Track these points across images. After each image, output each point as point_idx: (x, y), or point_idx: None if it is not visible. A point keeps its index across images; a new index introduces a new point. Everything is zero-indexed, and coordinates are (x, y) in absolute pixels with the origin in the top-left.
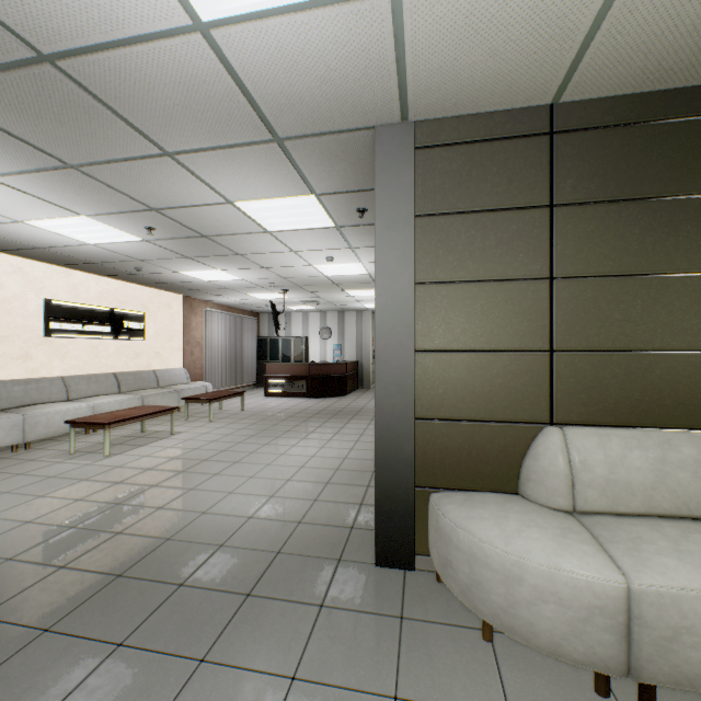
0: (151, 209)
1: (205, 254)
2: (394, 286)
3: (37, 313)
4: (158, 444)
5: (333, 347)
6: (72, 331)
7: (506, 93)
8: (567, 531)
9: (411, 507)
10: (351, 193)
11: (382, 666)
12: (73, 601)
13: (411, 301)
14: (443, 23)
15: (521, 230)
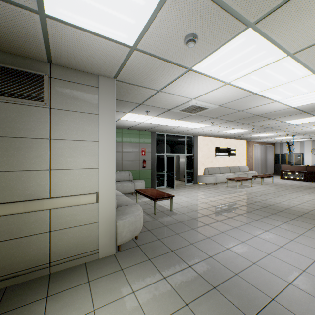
0: (257, 126)
1: (265, 131)
2: None
3: (213, 151)
4: (249, 188)
5: None
6: (219, 155)
7: None
8: None
9: None
10: None
11: None
12: (258, 207)
13: None
14: None
15: None
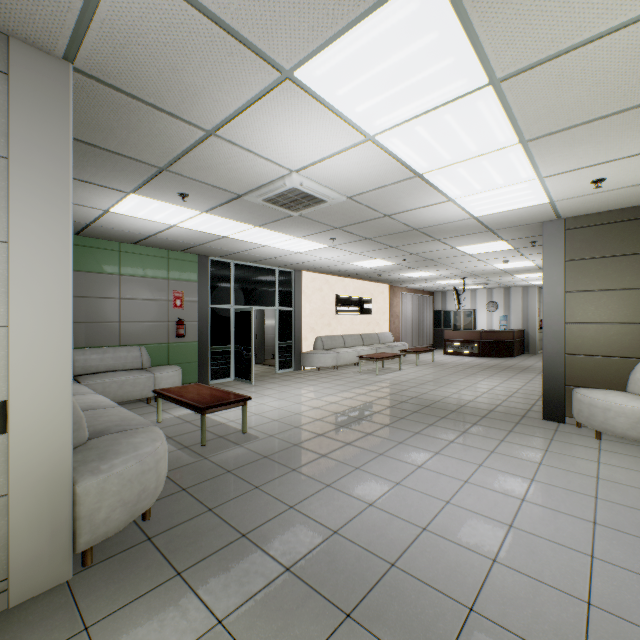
0: (411, 254)
1: (423, 266)
2: (553, 293)
3: (332, 302)
4: (397, 373)
5: (499, 318)
6: (344, 311)
7: (615, 206)
8: (639, 398)
9: (562, 394)
10: (526, 238)
11: (546, 435)
12: (417, 408)
13: (562, 300)
14: (573, 202)
15: (628, 265)
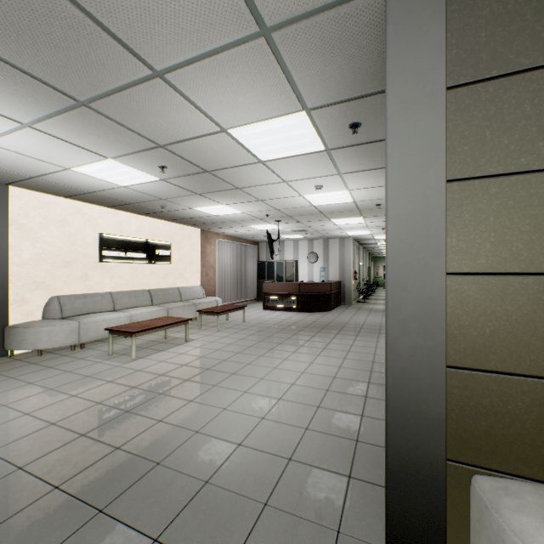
0: (159, 146)
1: (210, 190)
2: (415, 187)
3: (93, 244)
4: (174, 350)
5: (319, 269)
6: (118, 257)
7: None
8: None
9: (440, 488)
10: (344, 103)
11: None
12: None
13: (440, 206)
14: None
15: None
